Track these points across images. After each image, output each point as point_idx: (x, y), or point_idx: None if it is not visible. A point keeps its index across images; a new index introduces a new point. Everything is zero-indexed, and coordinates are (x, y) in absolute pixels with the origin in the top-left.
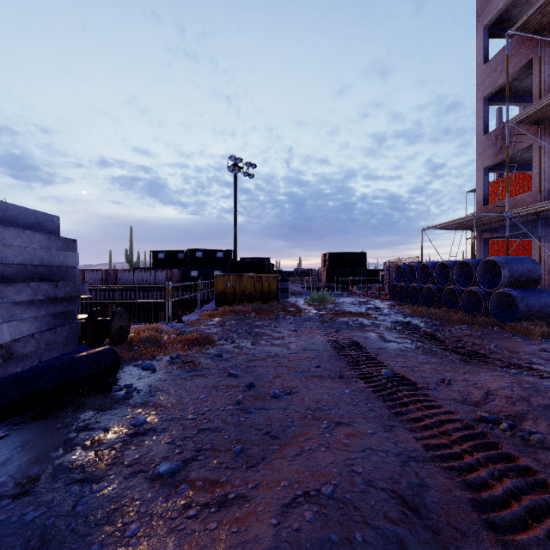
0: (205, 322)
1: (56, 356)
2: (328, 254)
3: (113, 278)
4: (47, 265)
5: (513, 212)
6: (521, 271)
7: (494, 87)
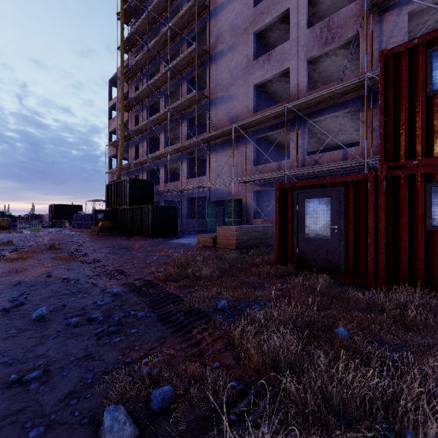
0: None
1: None
2: (54, 205)
3: None
4: None
5: None
6: None
7: (111, 155)
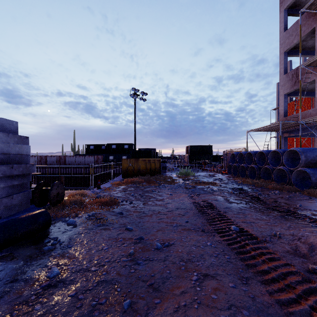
0: (115, 189)
1: (13, 213)
2: (190, 146)
3: (63, 160)
4: (6, 154)
5: (304, 120)
6: (312, 157)
7: (291, 45)
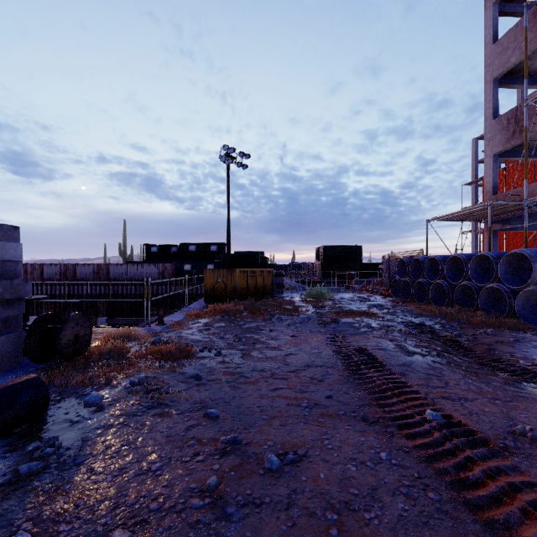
0: (190, 324)
1: None
2: (323, 248)
3: (105, 271)
4: None
5: (533, 200)
6: None
7: (506, 66)
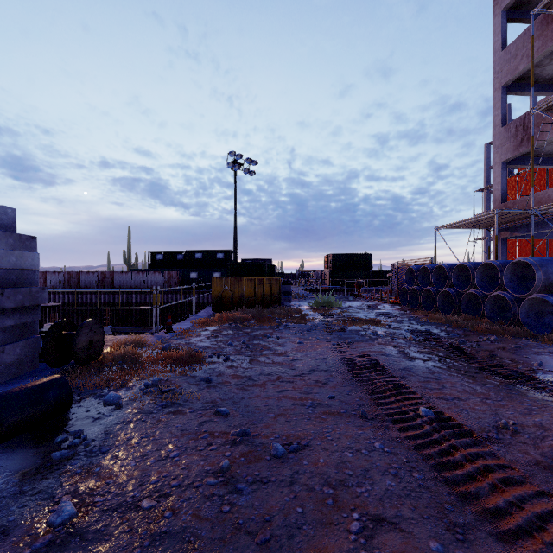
0: (198, 332)
1: (5, 380)
2: (332, 256)
3: (110, 280)
4: None
5: (540, 209)
6: None
7: (514, 74)
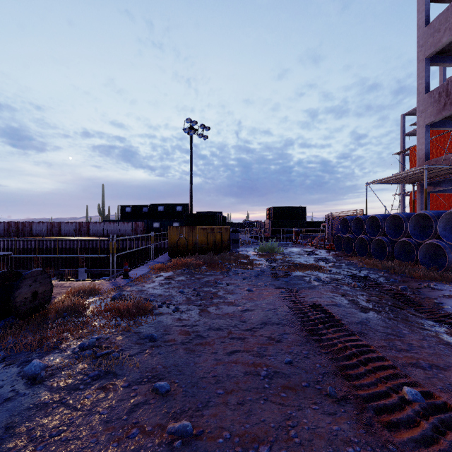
0: (153, 277)
1: None
2: (273, 208)
3: (86, 228)
4: None
5: None
6: None
7: (437, 46)
